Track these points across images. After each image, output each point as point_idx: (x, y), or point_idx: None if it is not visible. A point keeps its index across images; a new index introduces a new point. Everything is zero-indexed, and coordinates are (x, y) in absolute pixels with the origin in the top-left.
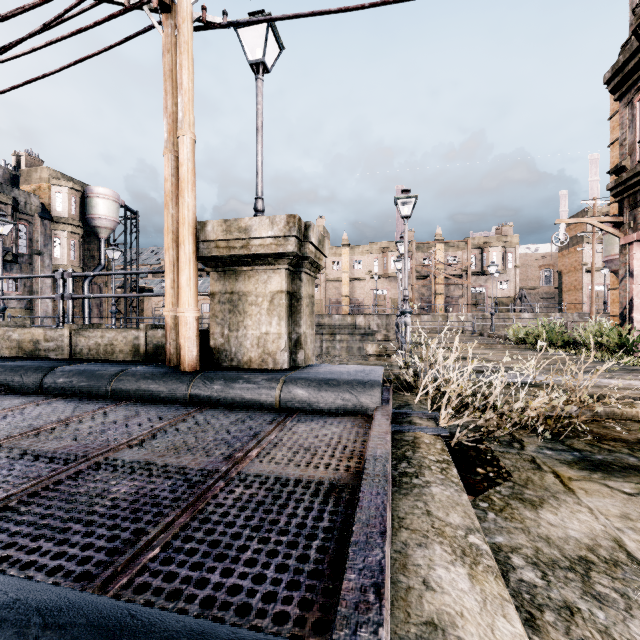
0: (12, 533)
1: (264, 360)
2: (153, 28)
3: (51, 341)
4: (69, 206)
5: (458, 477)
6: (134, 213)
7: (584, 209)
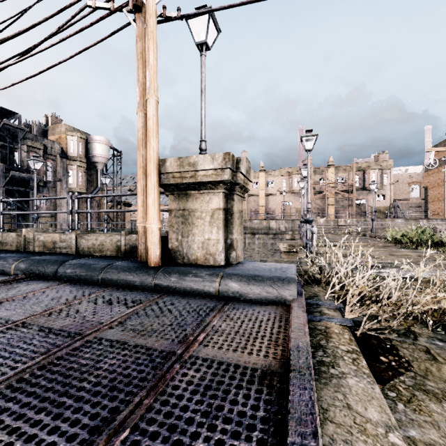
0: (24, 403)
1: (207, 259)
2: (130, 24)
3: (64, 242)
4: (78, 149)
5: (368, 368)
6: (119, 152)
7: (445, 139)
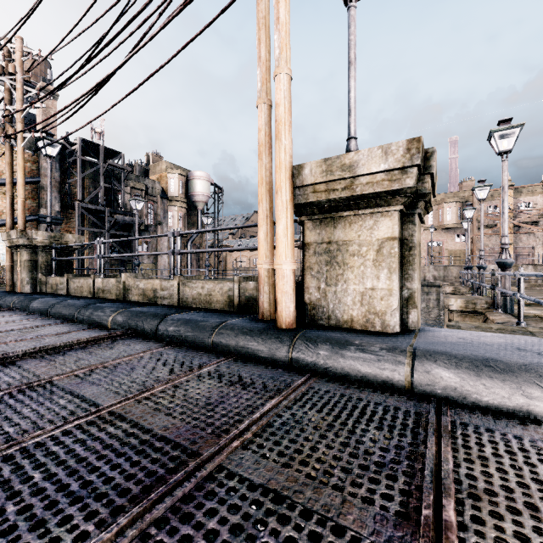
0: None
1: (369, 320)
2: None
3: (165, 290)
4: (178, 188)
5: None
6: (220, 189)
7: None
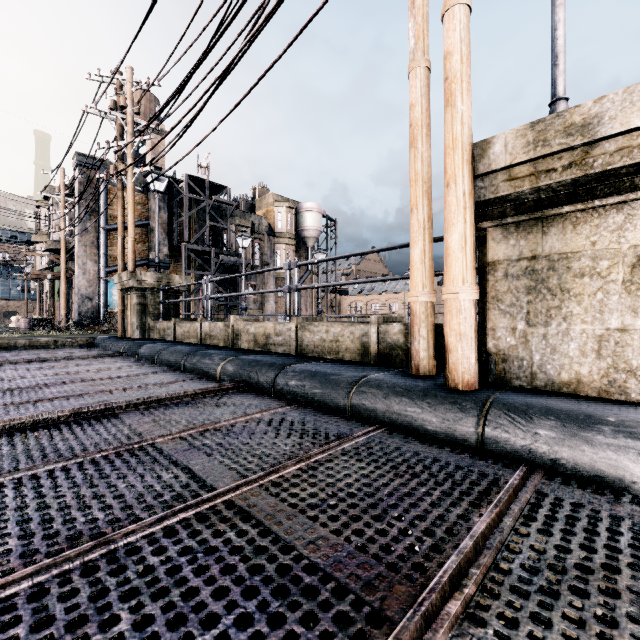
0: None
1: (615, 382)
2: None
3: (280, 335)
4: (286, 222)
5: None
6: (333, 221)
7: None
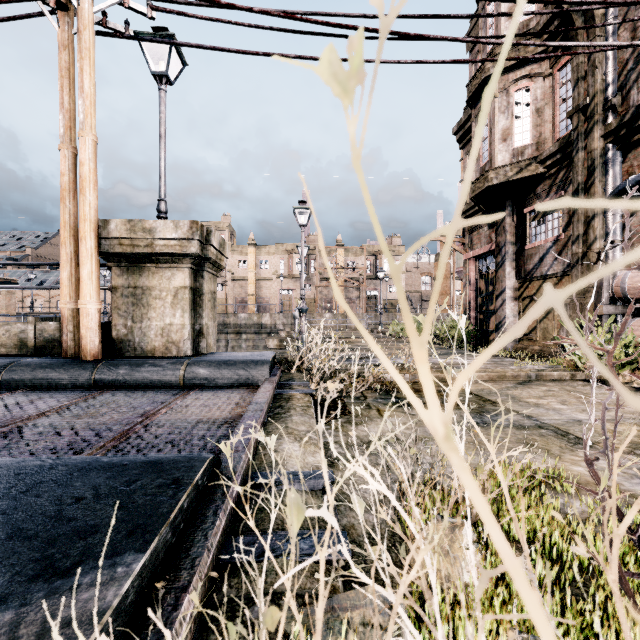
0: None
1: (168, 348)
2: (43, 15)
3: None
4: None
5: (313, 413)
6: None
7: None
